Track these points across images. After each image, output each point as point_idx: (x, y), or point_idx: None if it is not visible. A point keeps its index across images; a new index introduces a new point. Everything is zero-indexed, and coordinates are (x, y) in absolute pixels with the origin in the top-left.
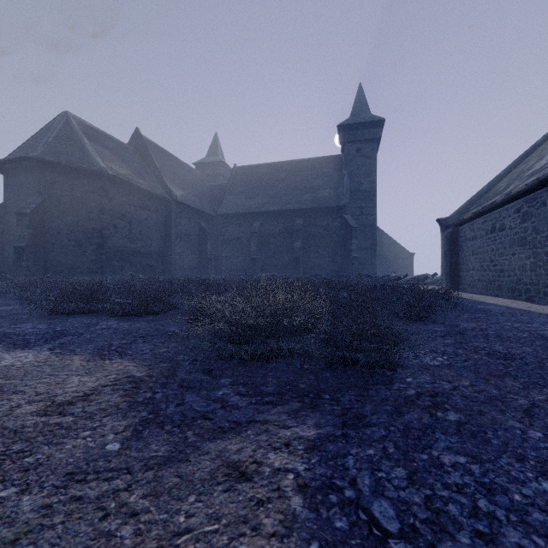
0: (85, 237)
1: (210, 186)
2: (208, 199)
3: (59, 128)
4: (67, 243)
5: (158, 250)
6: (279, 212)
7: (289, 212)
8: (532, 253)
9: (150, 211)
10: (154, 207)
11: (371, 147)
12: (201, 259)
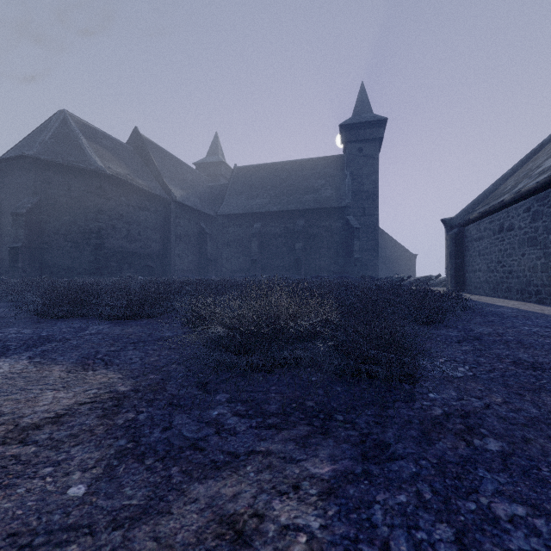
0: (82, 238)
1: (210, 186)
2: (208, 199)
3: (56, 126)
4: (64, 244)
5: (158, 251)
6: (280, 213)
7: (291, 213)
8: (543, 254)
9: (149, 212)
10: (153, 207)
11: (373, 147)
12: (201, 260)
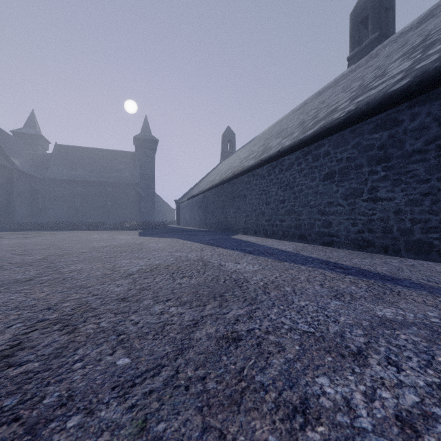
0: None
1: (32, 154)
2: (33, 164)
3: None
4: None
5: (3, 203)
6: (96, 182)
7: (103, 183)
8: (188, 215)
9: None
10: (1, 173)
11: (152, 153)
12: (33, 209)
